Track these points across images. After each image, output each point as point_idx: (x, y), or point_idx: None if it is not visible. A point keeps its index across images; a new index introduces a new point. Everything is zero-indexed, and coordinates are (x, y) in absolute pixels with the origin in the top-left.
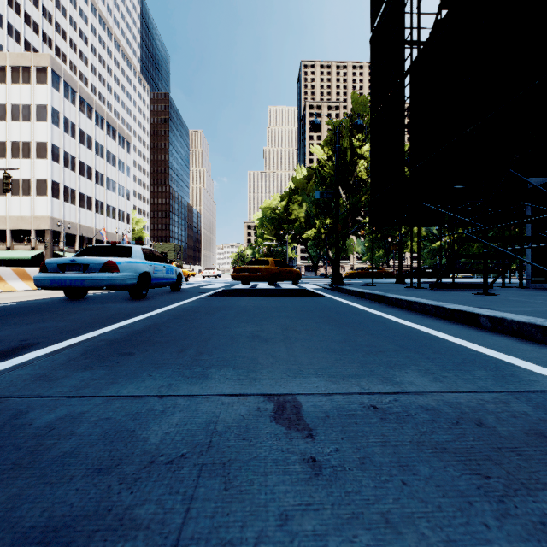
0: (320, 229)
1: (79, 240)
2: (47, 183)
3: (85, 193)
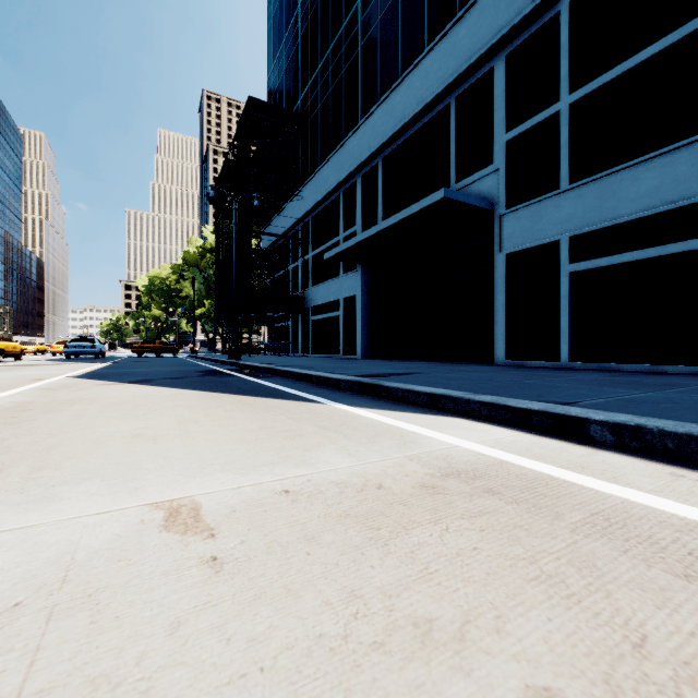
0: (210, 309)
1: None
2: None
3: None
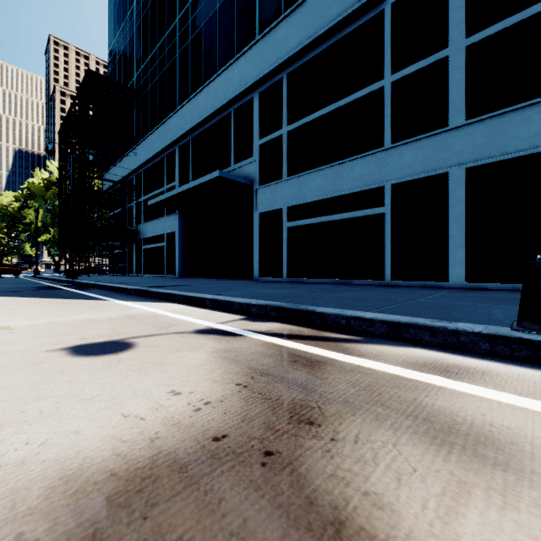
0: (56, 235)
1: None
2: None
3: None
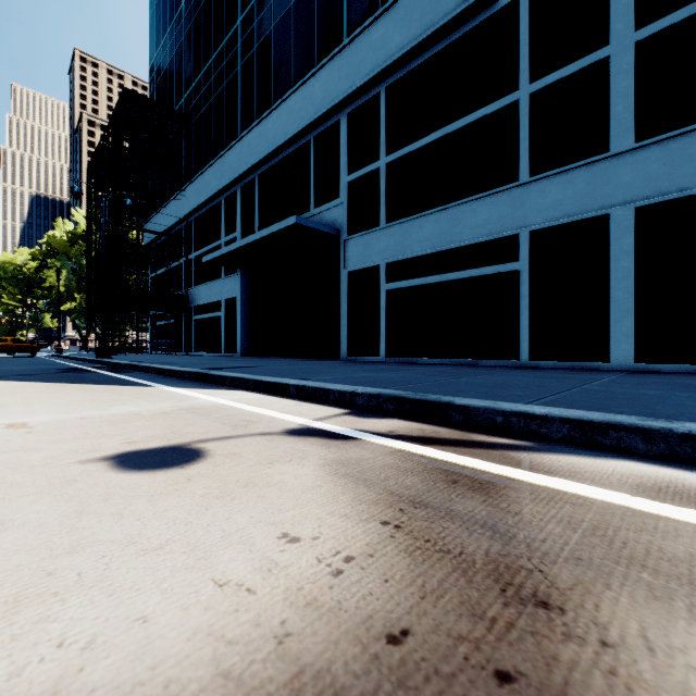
0: (83, 303)
1: None
2: None
3: None
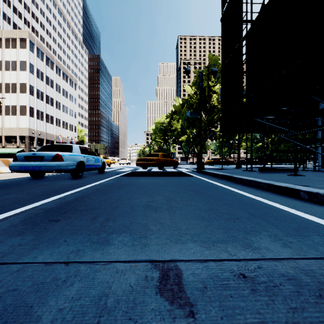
0: (190, 135)
1: (45, 142)
2: (26, 108)
3: (49, 114)
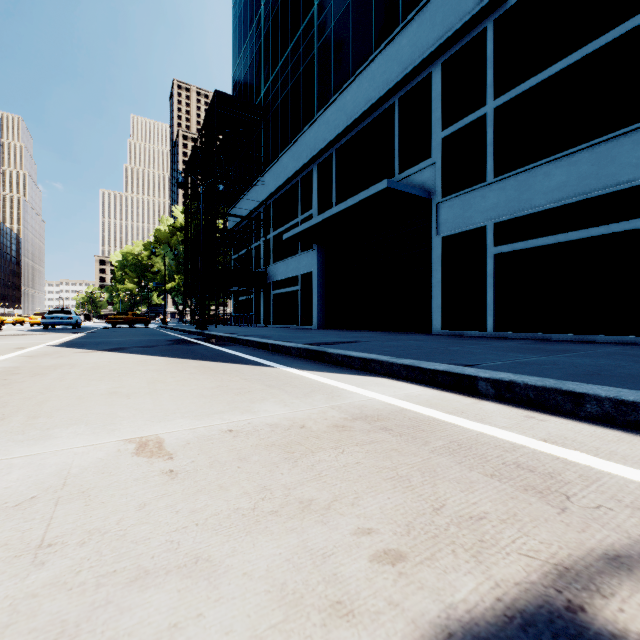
0: (180, 283)
1: None
2: None
3: None
